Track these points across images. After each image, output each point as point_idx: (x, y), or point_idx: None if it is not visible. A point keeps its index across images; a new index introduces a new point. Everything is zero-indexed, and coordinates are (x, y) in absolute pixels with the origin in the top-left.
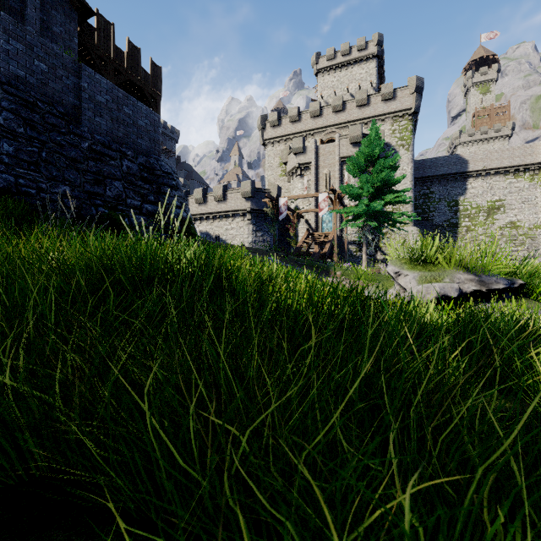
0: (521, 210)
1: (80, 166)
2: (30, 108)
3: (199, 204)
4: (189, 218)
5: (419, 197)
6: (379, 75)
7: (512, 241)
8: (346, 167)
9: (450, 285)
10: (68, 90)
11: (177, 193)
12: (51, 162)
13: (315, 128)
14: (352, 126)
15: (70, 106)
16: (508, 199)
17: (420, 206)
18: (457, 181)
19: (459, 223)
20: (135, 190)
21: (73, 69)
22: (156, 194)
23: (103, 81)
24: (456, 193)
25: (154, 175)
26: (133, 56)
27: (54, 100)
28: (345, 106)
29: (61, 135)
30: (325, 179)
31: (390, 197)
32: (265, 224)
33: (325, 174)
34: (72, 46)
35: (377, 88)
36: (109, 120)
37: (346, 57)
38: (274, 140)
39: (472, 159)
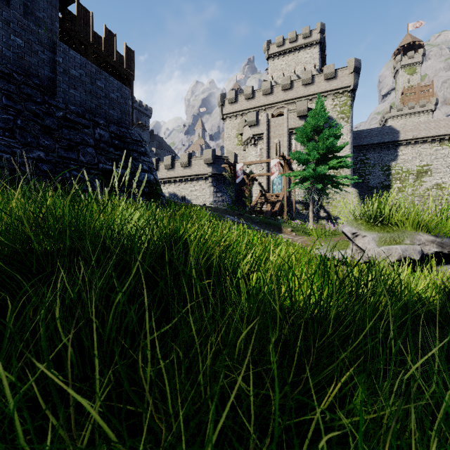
0: (446, 174)
1: (55, 134)
2: (6, 79)
3: (167, 170)
4: (156, 181)
5: (356, 162)
6: (321, 59)
7: (438, 200)
8: (293, 137)
9: (413, 247)
10: (43, 63)
11: (146, 158)
12: (26, 129)
13: (267, 104)
14: (299, 101)
15: (46, 78)
16: (434, 164)
17: (357, 170)
18: (390, 148)
19: (391, 185)
20: (107, 156)
21: (48, 45)
22: (126, 160)
23: (77, 57)
24: (389, 159)
25: (124, 142)
26: (109, 40)
27: (30, 72)
28: (292, 84)
29: (36, 105)
30: (275, 148)
31: (334, 162)
32: (224, 186)
33: (276, 143)
34: (53, 30)
35: (320, 70)
36: (83, 92)
37: (293, 43)
38: (231, 115)
39: (402, 129)
